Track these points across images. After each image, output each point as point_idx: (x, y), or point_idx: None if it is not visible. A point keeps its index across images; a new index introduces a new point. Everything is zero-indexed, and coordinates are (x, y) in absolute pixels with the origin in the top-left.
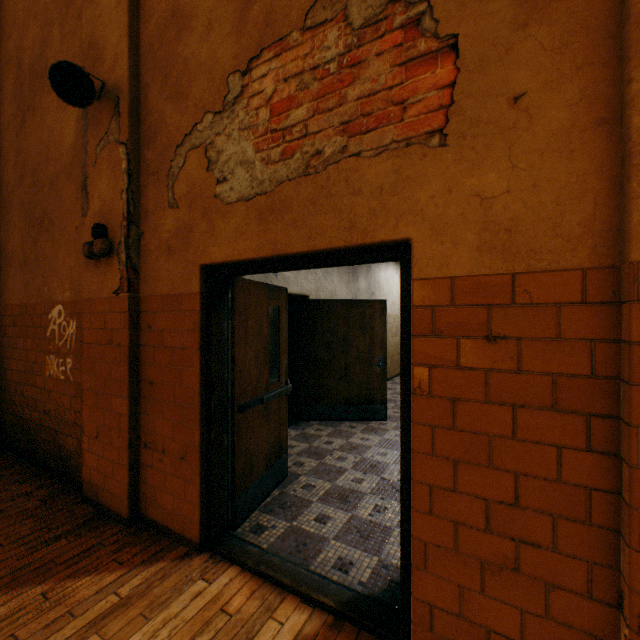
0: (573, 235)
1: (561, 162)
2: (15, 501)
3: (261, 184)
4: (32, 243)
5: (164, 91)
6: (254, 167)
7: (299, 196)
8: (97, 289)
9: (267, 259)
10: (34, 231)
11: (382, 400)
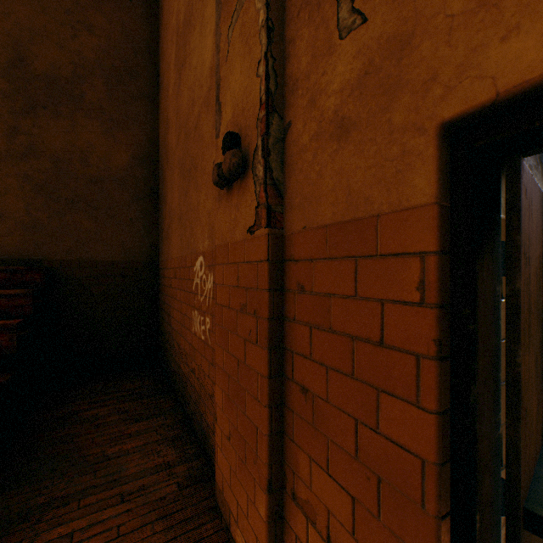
0: None
1: None
2: (157, 476)
3: None
4: (184, 196)
5: None
6: None
7: None
8: (228, 230)
9: None
10: (185, 183)
11: None
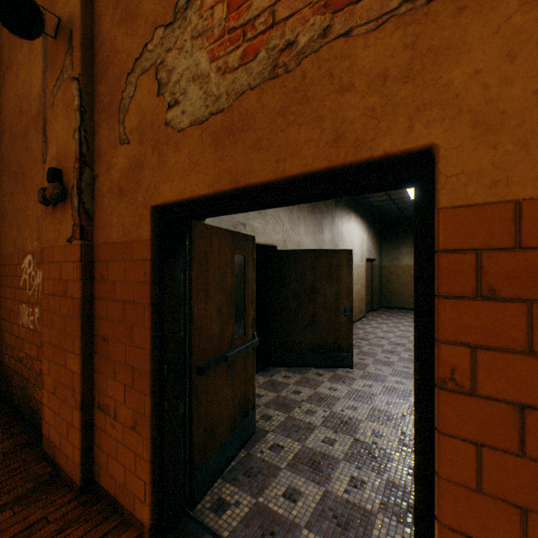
0: None
1: None
2: None
3: (217, 100)
4: (10, 195)
5: (116, 15)
6: (209, 80)
7: (264, 107)
8: (54, 237)
9: (225, 195)
10: (11, 184)
11: (348, 348)
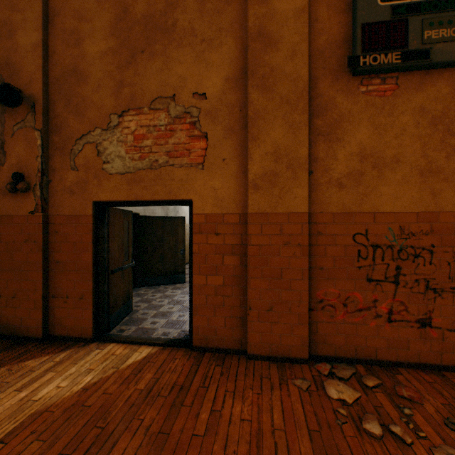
0: (238, 204)
1: (235, 182)
2: None
3: (129, 168)
4: None
5: (68, 108)
6: (125, 160)
7: (148, 177)
8: (14, 210)
9: (131, 201)
10: None
11: (183, 272)
